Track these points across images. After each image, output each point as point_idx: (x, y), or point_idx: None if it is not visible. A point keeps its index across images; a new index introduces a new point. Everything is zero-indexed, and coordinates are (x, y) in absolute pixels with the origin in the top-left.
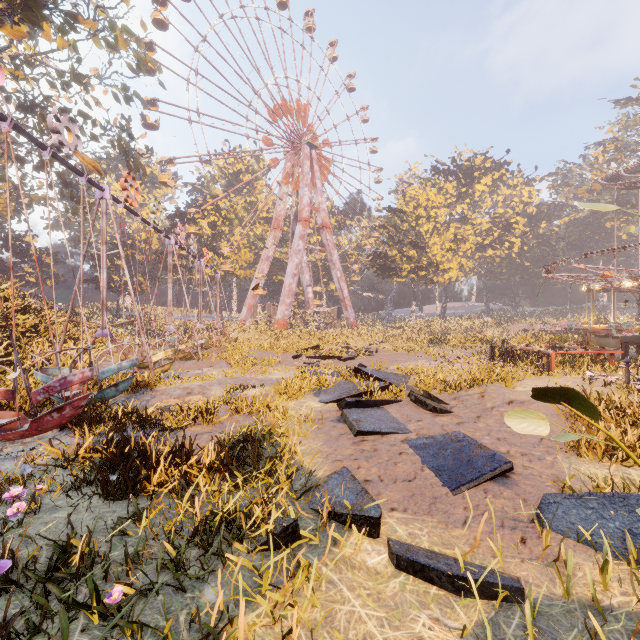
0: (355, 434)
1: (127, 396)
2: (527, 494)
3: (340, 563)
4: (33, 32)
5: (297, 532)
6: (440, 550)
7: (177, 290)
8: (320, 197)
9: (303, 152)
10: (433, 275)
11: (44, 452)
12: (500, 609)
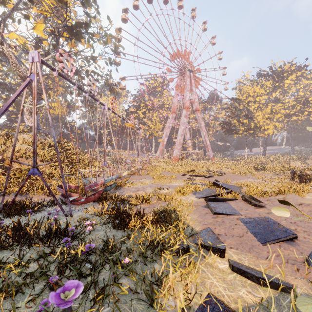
0: (213, 213)
1: (114, 190)
2: (303, 250)
3: (207, 265)
4: (76, 41)
5: (189, 250)
6: (253, 267)
7: (131, 144)
8: (194, 96)
9: (186, 74)
10: (258, 132)
11: (90, 210)
12: (281, 294)
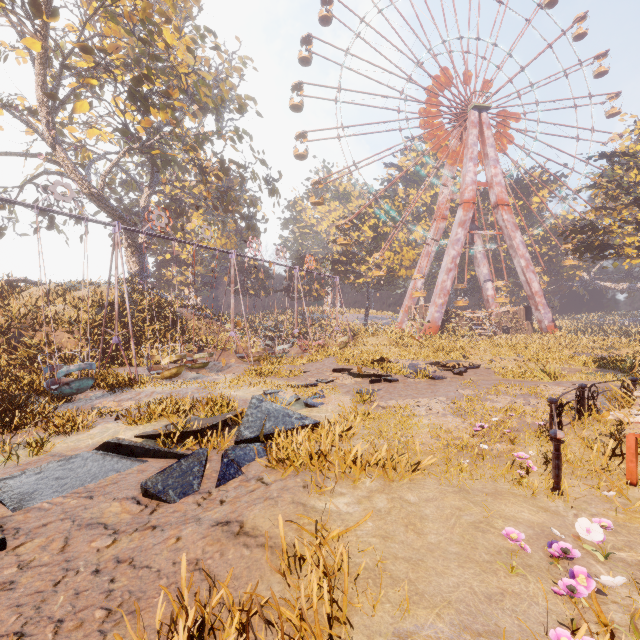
0: None
1: (106, 393)
2: None
3: None
4: (219, 112)
5: None
6: None
7: (247, 299)
8: (493, 169)
9: (468, 120)
10: None
11: None
12: None
